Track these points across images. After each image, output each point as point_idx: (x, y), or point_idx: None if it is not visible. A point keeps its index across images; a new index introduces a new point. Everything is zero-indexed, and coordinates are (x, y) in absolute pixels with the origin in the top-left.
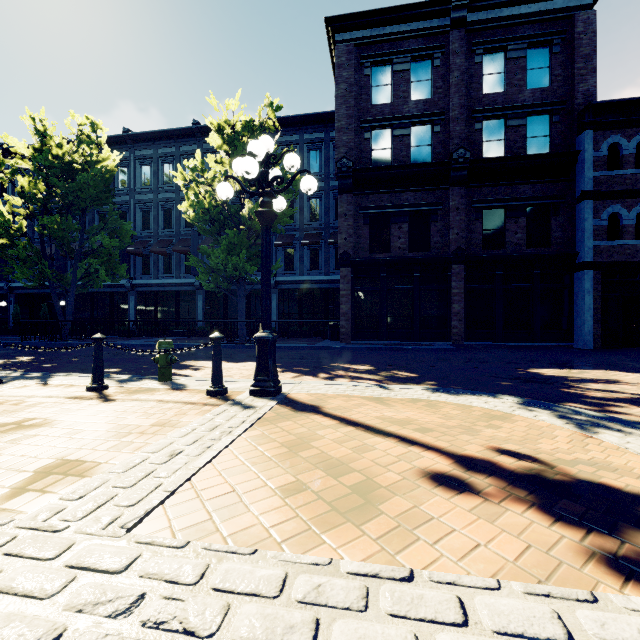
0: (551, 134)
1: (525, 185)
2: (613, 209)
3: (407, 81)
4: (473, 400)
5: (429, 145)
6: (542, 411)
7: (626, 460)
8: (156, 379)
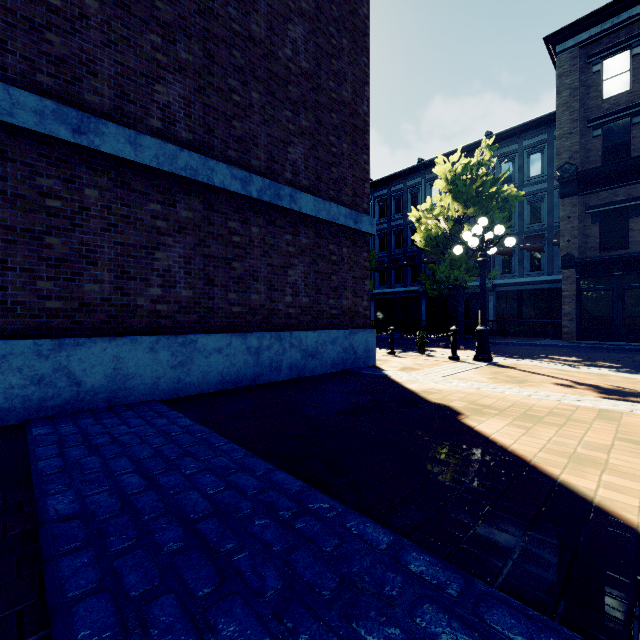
0: None
1: None
2: None
3: None
4: None
5: None
6: None
7: None
8: (416, 352)
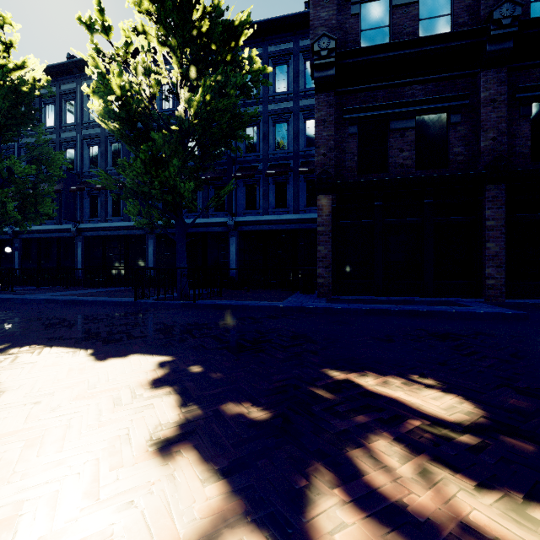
0: None
1: None
2: None
3: None
4: None
5: (446, 15)
6: None
7: None
8: None
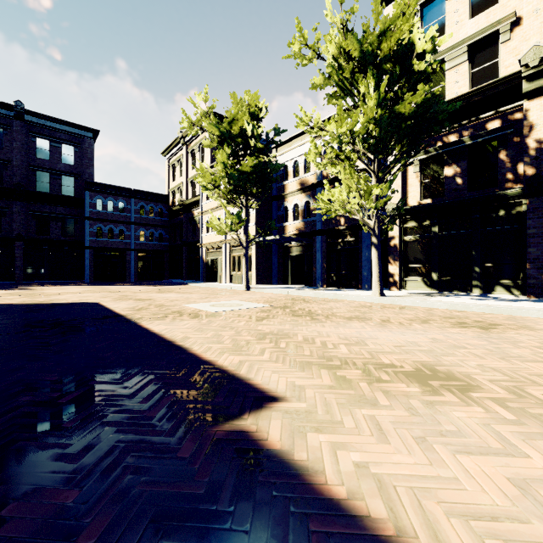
0: (75, 187)
1: (61, 207)
2: (99, 225)
3: None
4: None
5: (1, 175)
6: None
7: None
8: None
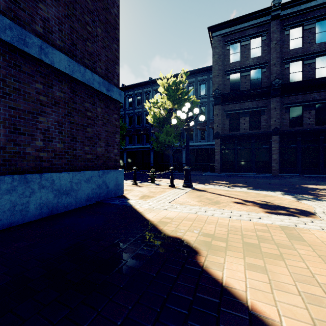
0: None
1: (314, 93)
2: None
3: (248, 49)
4: (263, 192)
5: (260, 78)
6: (288, 196)
7: (303, 206)
8: (149, 182)
